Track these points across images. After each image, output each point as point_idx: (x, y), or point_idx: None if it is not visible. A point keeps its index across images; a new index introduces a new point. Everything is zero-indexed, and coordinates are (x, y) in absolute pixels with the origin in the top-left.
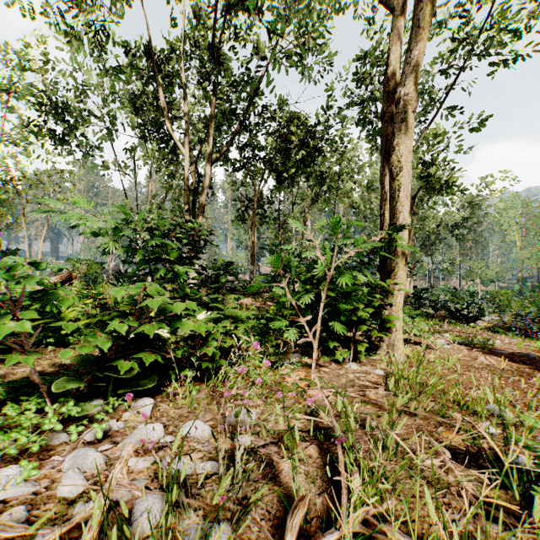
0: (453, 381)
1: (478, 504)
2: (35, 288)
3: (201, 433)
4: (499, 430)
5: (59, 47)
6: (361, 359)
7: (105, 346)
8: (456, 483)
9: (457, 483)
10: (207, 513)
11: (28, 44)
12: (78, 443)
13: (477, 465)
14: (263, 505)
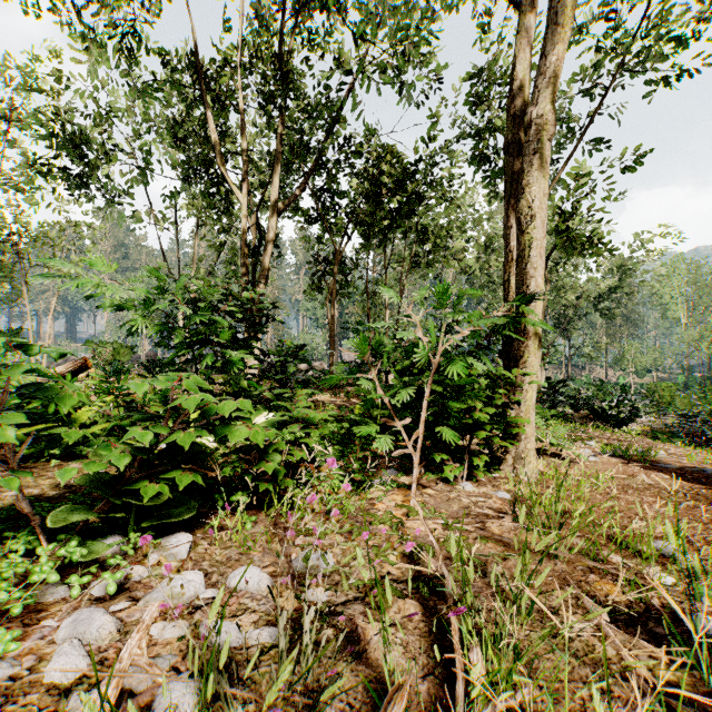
0: (605, 508)
1: (657, 698)
2: (38, 380)
3: (256, 584)
4: (674, 579)
5: (75, 60)
6: (479, 477)
7: (121, 462)
8: (617, 659)
9: (620, 659)
10: (261, 708)
11: (33, 55)
12: (82, 600)
13: (646, 631)
14: (343, 695)
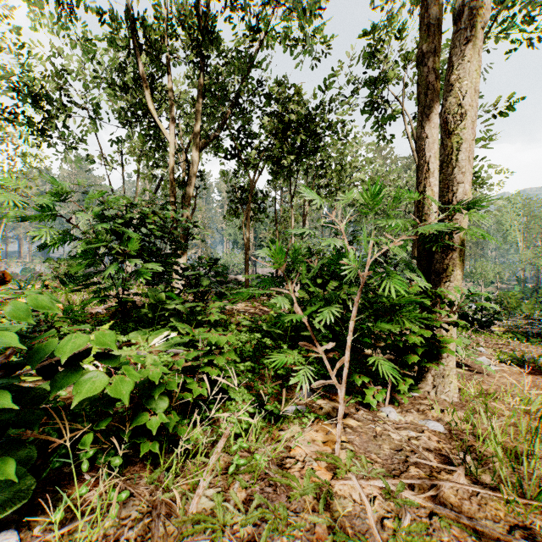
0: None
1: None
2: None
3: None
4: None
5: None
6: (398, 398)
7: None
8: None
9: None
10: None
11: None
12: None
13: None
14: None
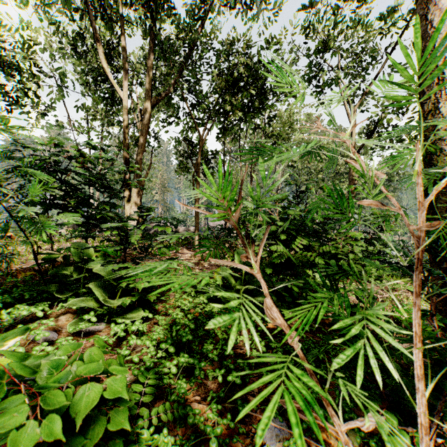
0: None
1: None
2: None
3: None
4: None
5: None
6: None
7: None
8: None
9: None
10: None
11: None
12: None
13: None
14: None
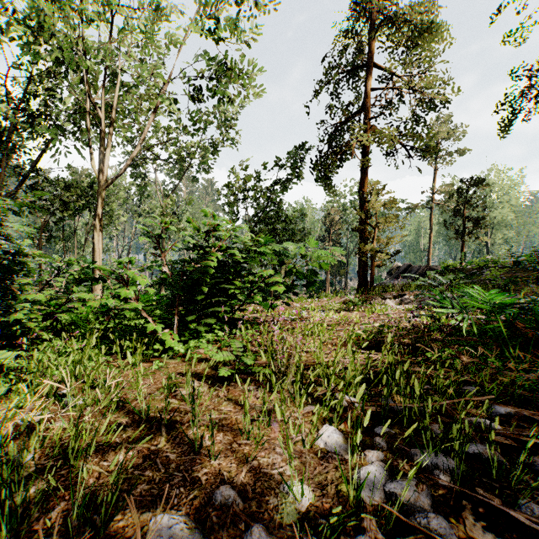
0: None
1: None
2: None
3: None
4: None
5: None
6: None
7: None
8: None
9: None
10: None
11: None
12: None
13: None
14: None
